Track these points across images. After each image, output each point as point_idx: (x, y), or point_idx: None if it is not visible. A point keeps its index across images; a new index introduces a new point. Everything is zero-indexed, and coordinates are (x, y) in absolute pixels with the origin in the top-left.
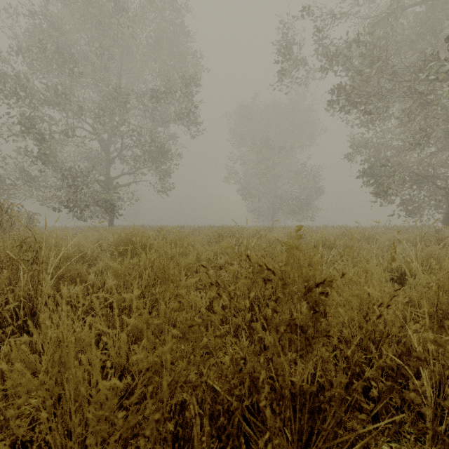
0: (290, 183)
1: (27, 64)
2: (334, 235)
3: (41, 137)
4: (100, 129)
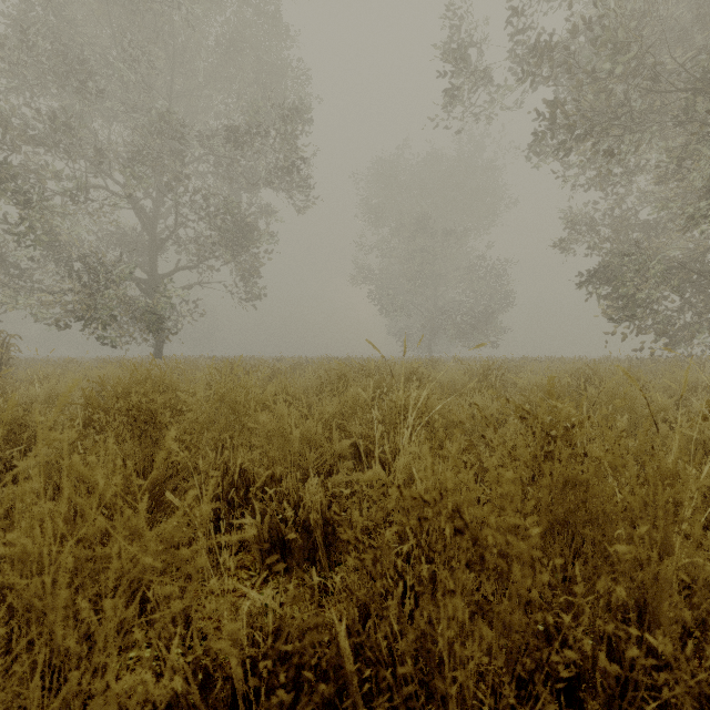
0: (459, 287)
1: (2, 70)
2: (561, 375)
3: (24, 199)
4: (133, 188)
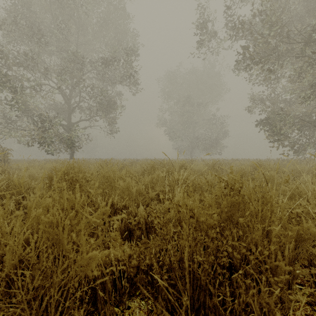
0: (204, 128)
1: (4, 34)
2: (246, 166)
3: (14, 90)
4: (61, 85)
